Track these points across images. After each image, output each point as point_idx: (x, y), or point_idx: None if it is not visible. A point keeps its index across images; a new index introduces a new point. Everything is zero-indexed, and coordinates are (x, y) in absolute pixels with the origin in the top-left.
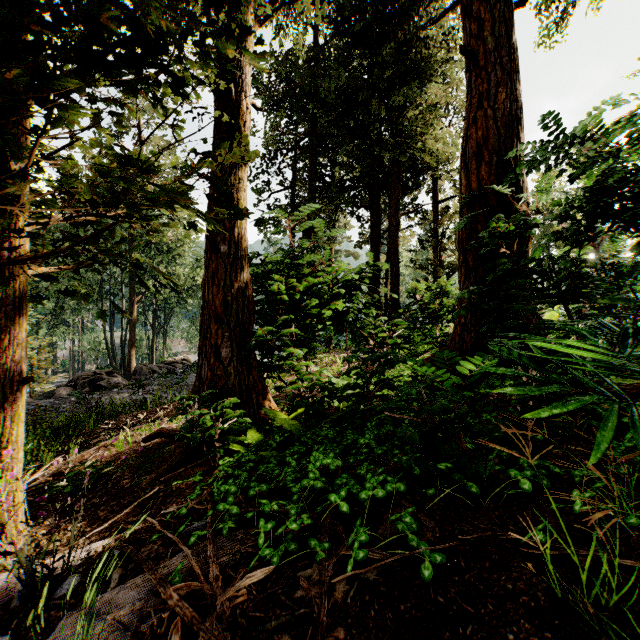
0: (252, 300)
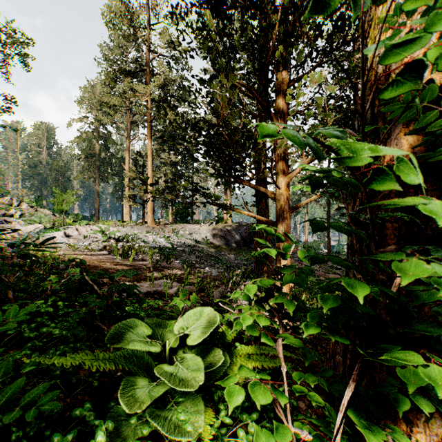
0: (393, 191)
